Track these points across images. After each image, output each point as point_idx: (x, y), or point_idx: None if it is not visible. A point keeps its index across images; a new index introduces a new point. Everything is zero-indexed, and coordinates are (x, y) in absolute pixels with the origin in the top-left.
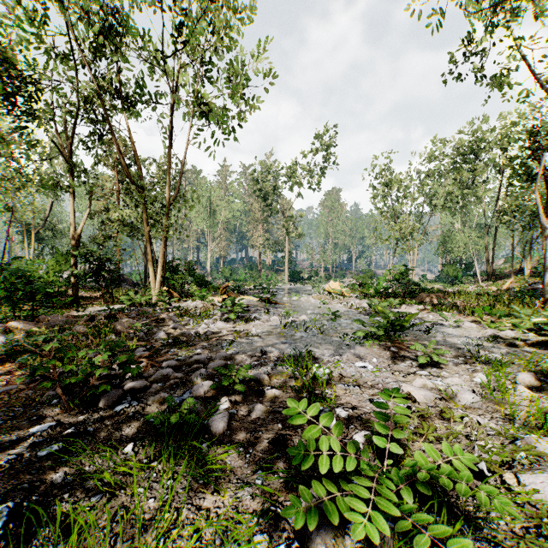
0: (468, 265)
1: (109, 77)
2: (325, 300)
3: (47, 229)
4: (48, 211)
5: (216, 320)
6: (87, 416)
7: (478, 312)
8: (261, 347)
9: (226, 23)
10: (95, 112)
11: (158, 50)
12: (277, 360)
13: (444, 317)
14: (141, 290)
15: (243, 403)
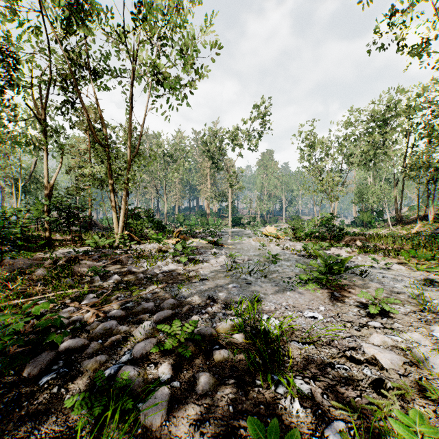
0: (379, 212)
1: (79, 52)
2: (264, 243)
3: (32, 182)
4: (33, 168)
5: (168, 262)
6: (3, 392)
7: (404, 256)
8: (209, 291)
9: (179, 4)
10: (66, 81)
11: (119, 24)
12: (225, 307)
13: (376, 260)
14: (108, 234)
15: (188, 370)
